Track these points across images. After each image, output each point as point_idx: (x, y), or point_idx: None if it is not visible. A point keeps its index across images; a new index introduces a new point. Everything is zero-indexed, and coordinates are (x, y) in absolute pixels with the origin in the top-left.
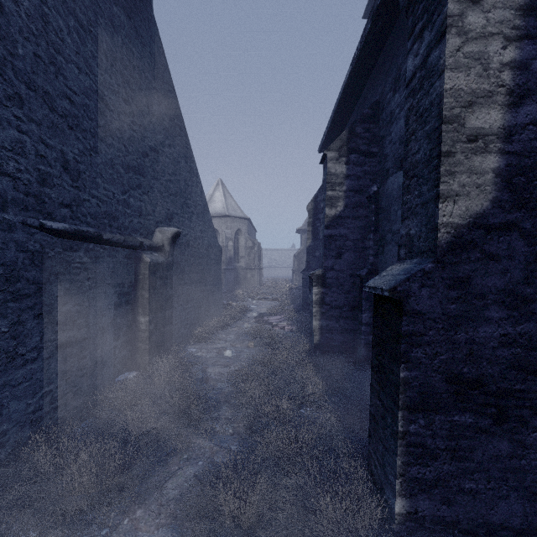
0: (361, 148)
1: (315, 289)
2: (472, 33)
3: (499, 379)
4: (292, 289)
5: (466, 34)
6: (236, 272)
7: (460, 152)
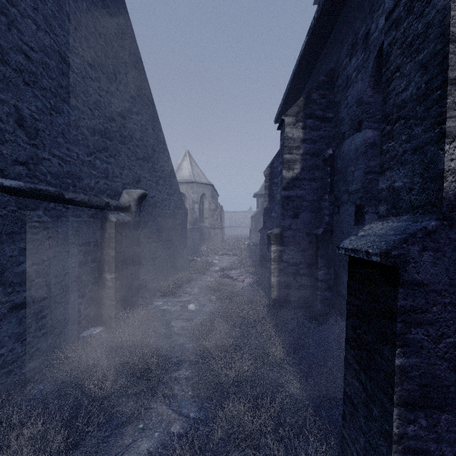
0: (317, 113)
1: (273, 248)
2: None
3: None
4: (250, 246)
5: None
6: (201, 231)
7: None
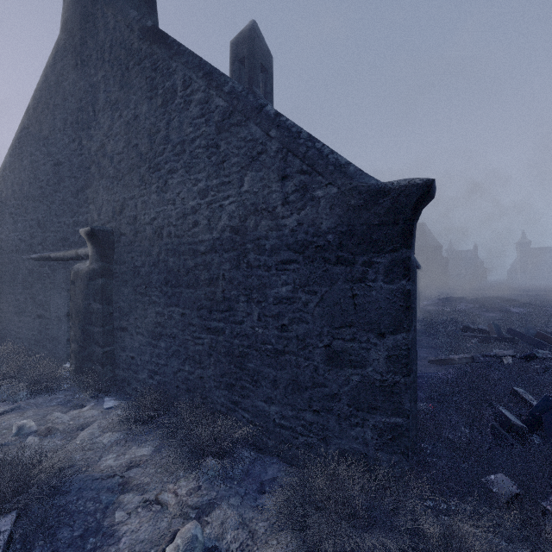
0: None
1: None
2: None
3: None
4: None
5: None
6: None
7: None
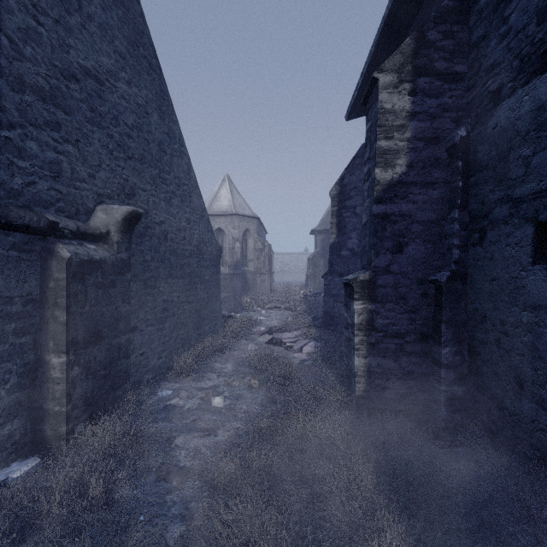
0: (436, 65)
1: (357, 305)
2: None
3: None
4: (307, 297)
5: None
6: (244, 277)
7: None
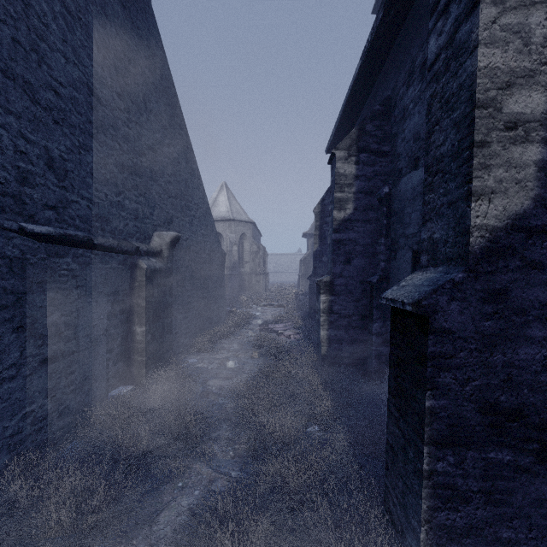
0: (371, 146)
1: (322, 297)
2: (511, 2)
3: (543, 409)
4: (298, 295)
5: (503, 3)
6: (240, 277)
7: (496, 141)
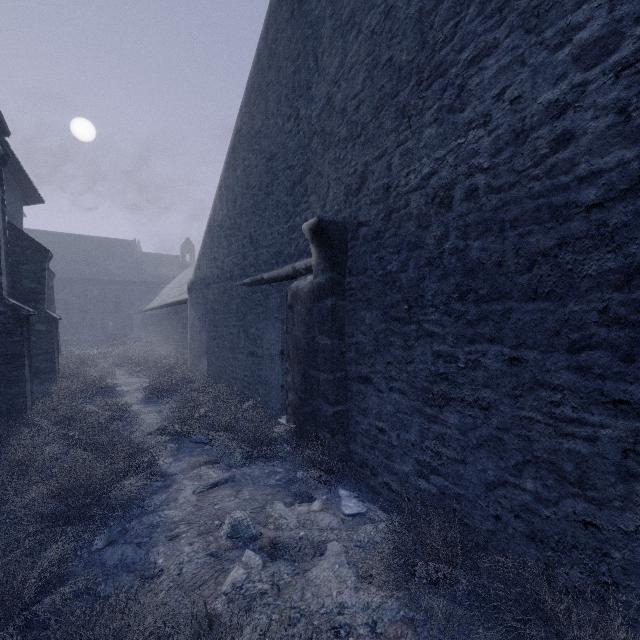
0: None
1: None
2: None
3: None
4: None
5: None
6: None
7: None
